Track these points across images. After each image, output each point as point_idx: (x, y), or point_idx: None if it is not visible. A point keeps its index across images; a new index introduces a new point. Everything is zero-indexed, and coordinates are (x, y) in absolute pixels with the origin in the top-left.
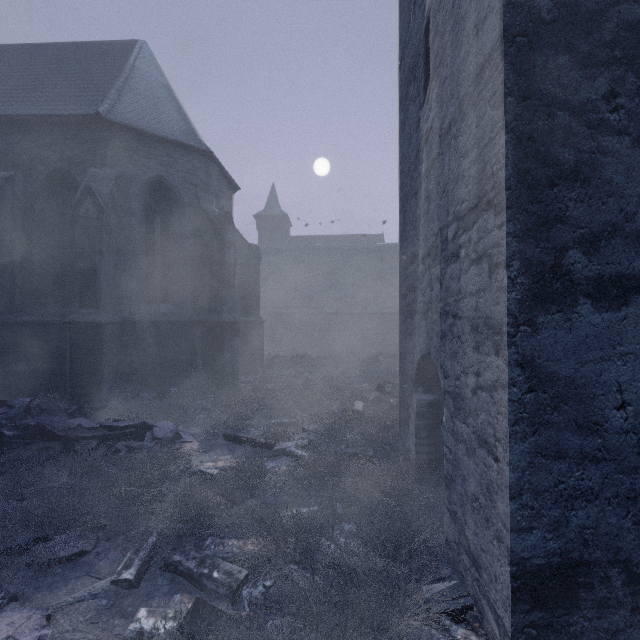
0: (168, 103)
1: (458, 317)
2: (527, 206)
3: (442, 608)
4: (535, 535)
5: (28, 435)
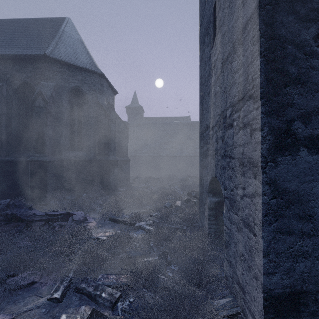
0: (81, 49)
1: (232, 158)
2: (272, 97)
3: (224, 313)
4: (276, 276)
5: (7, 219)
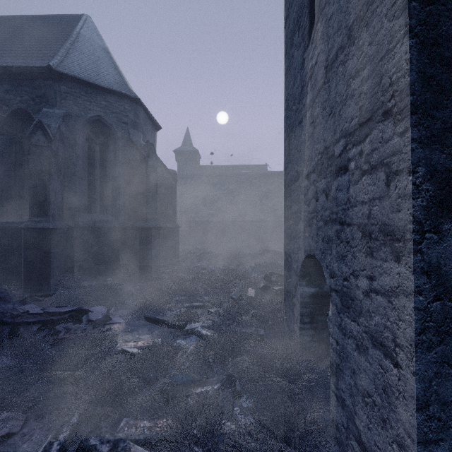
0: (106, 61)
1: (346, 224)
2: (432, 112)
3: None
4: (442, 447)
5: None
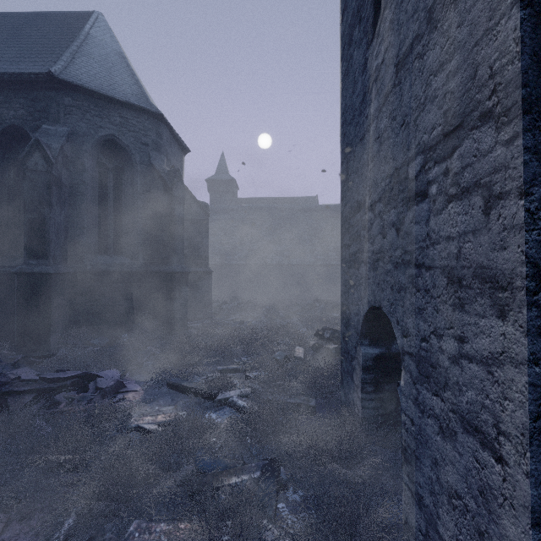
0: (121, 68)
1: (425, 267)
2: None
3: None
4: None
5: None
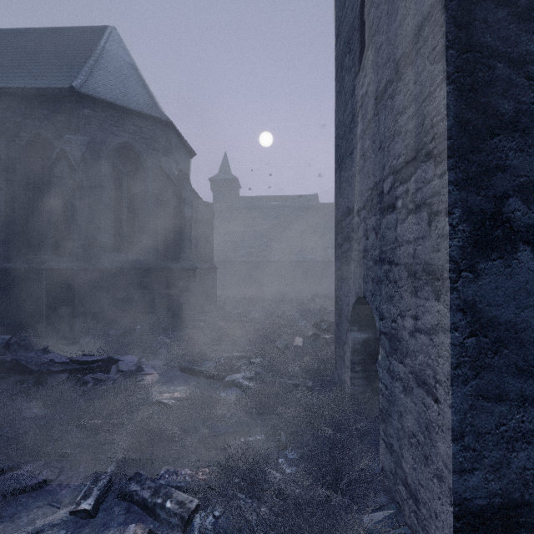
0: (134, 80)
1: (394, 264)
2: (468, 155)
3: None
4: (477, 476)
5: (4, 369)
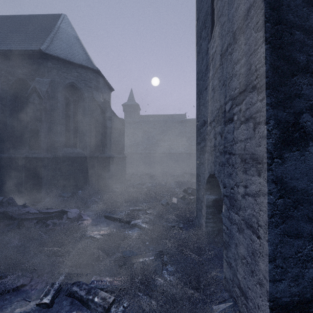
0: (77, 45)
1: (232, 154)
2: (278, 87)
3: None
4: (284, 284)
5: None
